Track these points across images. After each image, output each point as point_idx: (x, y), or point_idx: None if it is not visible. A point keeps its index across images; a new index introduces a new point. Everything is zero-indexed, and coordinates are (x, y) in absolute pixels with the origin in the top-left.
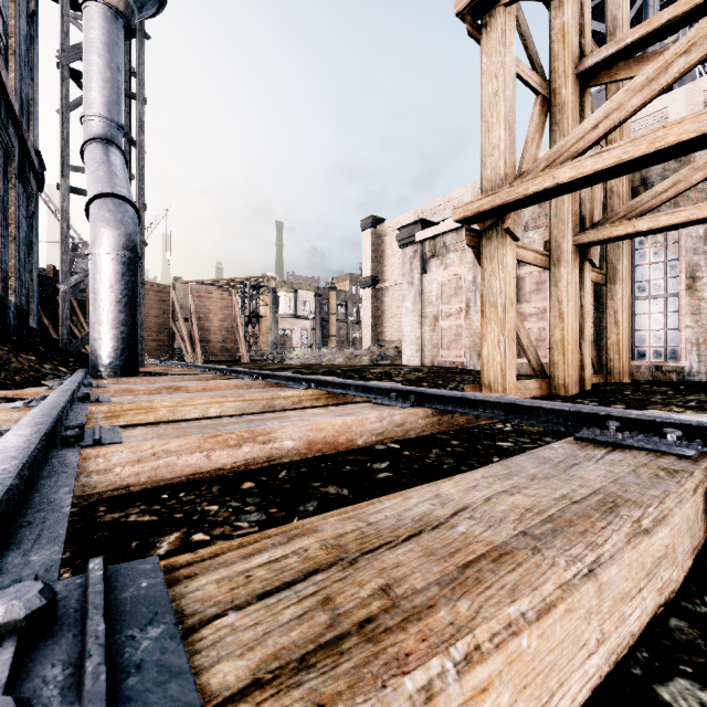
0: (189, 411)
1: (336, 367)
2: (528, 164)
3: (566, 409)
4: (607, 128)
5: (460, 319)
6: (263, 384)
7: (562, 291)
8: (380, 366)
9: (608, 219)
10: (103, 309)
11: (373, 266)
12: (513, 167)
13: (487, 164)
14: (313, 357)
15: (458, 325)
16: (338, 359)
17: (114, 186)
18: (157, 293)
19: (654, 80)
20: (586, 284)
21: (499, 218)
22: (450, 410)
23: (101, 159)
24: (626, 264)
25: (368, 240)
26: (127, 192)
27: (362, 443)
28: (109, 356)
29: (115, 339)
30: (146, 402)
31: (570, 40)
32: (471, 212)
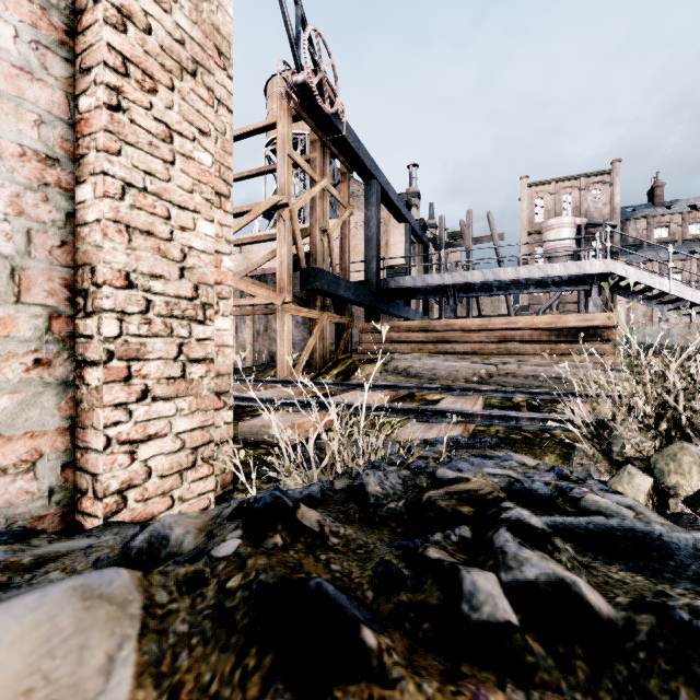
0: None
1: None
2: None
3: None
4: None
5: None
6: None
7: None
8: None
9: None
10: None
11: None
12: None
13: None
14: None
15: None
16: None
17: None
18: None
19: None
20: None
21: None
22: None
23: None
24: None
25: None
26: None
27: None
28: None
29: None
30: None
31: None
32: None
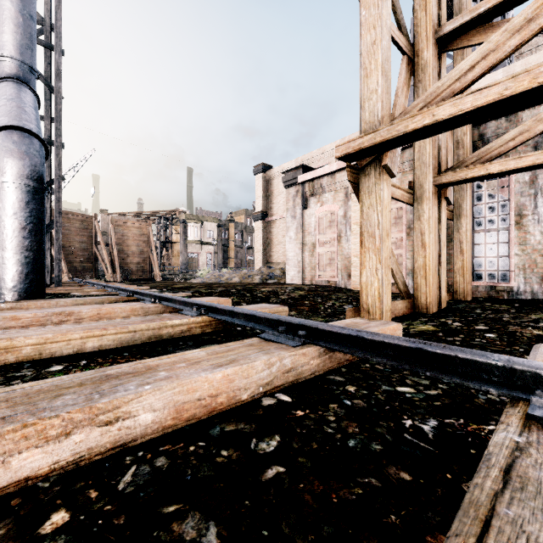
0: (60, 348)
1: (232, 286)
2: (400, 110)
3: (491, 362)
4: (483, 69)
5: (333, 247)
6: (159, 307)
7: (424, 224)
8: (269, 284)
9: (462, 163)
10: (6, 235)
11: (263, 203)
12: (388, 111)
13: (366, 107)
14: (213, 276)
15: (332, 251)
16: (234, 278)
17: (20, 120)
18: (81, 222)
19: (532, 19)
20: (442, 218)
21: (377, 156)
22: (345, 351)
23: (10, 96)
24: (469, 203)
25: (259, 182)
26: (35, 127)
27: (247, 397)
28: (13, 279)
29: (19, 264)
30: (4, 341)
31: (431, 9)
32: (352, 149)
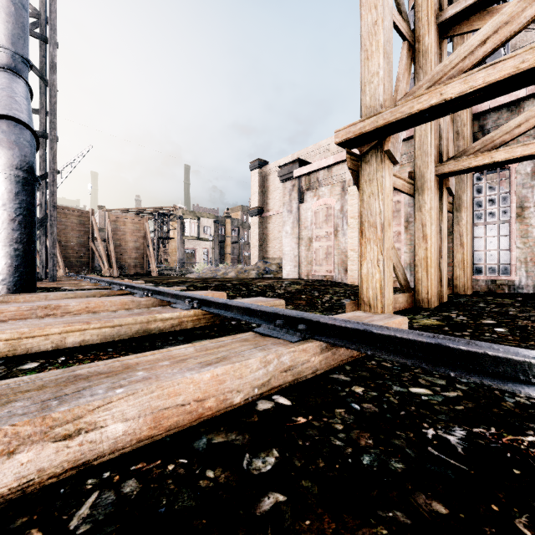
0: (37, 343)
1: (227, 280)
2: (401, 95)
3: (531, 361)
4: (495, 43)
5: (330, 241)
6: (151, 301)
7: (426, 215)
8: (265, 279)
9: (465, 152)
10: None
11: (260, 199)
12: (390, 95)
13: (366, 91)
14: (209, 271)
15: (329, 245)
16: (230, 273)
17: (10, 109)
18: (78, 217)
19: None
20: (443, 210)
21: (379, 141)
22: (351, 347)
23: (0, 85)
24: (470, 195)
25: (255, 178)
26: (25, 117)
27: (240, 401)
28: (2, 272)
29: (8, 256)
30: None
31: None
32: (353, 134)
